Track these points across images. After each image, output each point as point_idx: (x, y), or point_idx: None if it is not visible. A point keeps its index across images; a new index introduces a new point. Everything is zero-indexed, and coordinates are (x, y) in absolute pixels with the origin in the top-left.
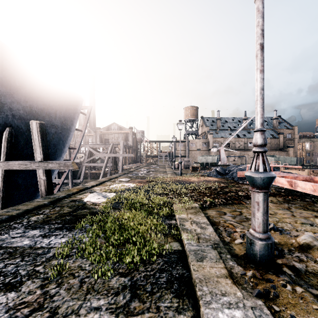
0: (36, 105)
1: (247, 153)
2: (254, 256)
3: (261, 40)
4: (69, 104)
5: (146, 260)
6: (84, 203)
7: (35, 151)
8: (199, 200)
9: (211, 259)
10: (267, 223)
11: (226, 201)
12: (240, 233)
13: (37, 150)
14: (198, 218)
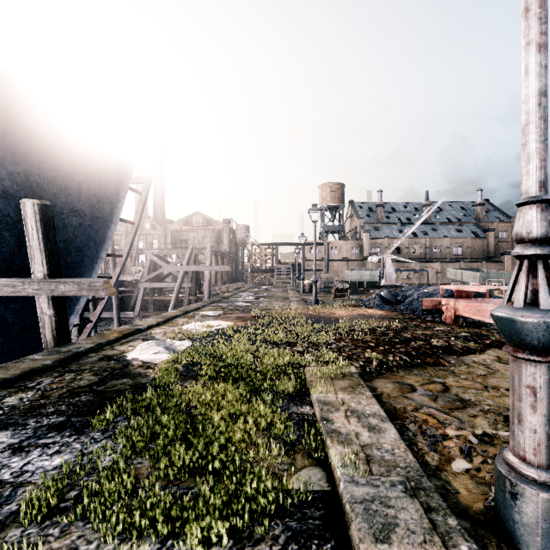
0: (38, 170)
1: (431, 265)
2: (526, 529)
3: None
4: (107, 171)
5: (243, 526)
6: (126, 363)
7: (32, 260)
8: (356, 357)
9: (411, 531)
10: None
11: (410, 360)
12: (457, 441)
13: (35, 257)
14: (359, 403)
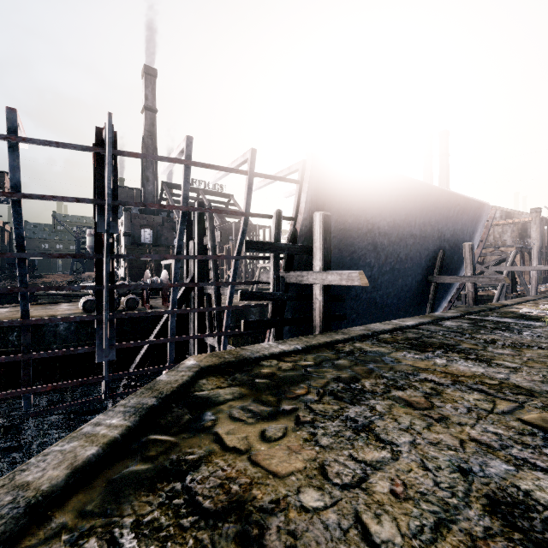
0: (456, 227)
1: None
2: None
3: None
4: (478, 216)
5: None
6: (523, 313)
7: (465, 268)
8: None
9: None
10: None
11: None
12: None
13: (467, 267)
14: None
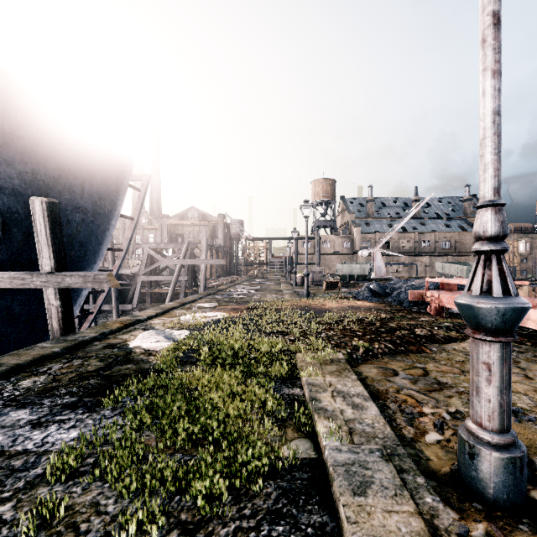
0: (45, 169)
1: (420, 259)
2: (481, 483)
3: (495, 5)
4: (108, 169)
5: (241, 485)
6: (129, 351)
7: (40, 254)
8: (344, 345)
9: (384, 487)
10: (509, 411)
11: (394, 348)
12: (432, 417)
13: (43, 252)
14: (345, 385)
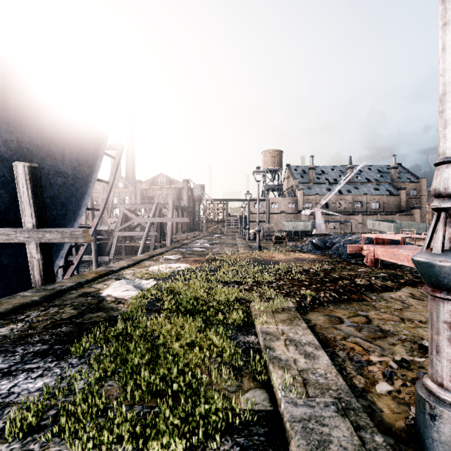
0: (29, 138)
1: (354, 217)
2: (444, 446)
3: None
4: (86, 139)
5: (198, 442)
6: (101, 299)
7: (23, 213)
8: (293, 294)
9: (343, 448)
10: None
11: (338, 297)
12: (380, 366)
13: (25, 210)
14: (296, 333)
